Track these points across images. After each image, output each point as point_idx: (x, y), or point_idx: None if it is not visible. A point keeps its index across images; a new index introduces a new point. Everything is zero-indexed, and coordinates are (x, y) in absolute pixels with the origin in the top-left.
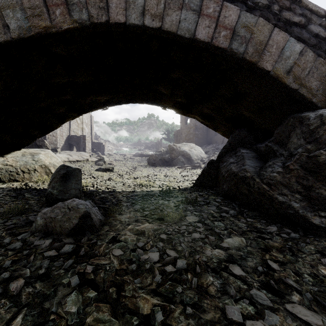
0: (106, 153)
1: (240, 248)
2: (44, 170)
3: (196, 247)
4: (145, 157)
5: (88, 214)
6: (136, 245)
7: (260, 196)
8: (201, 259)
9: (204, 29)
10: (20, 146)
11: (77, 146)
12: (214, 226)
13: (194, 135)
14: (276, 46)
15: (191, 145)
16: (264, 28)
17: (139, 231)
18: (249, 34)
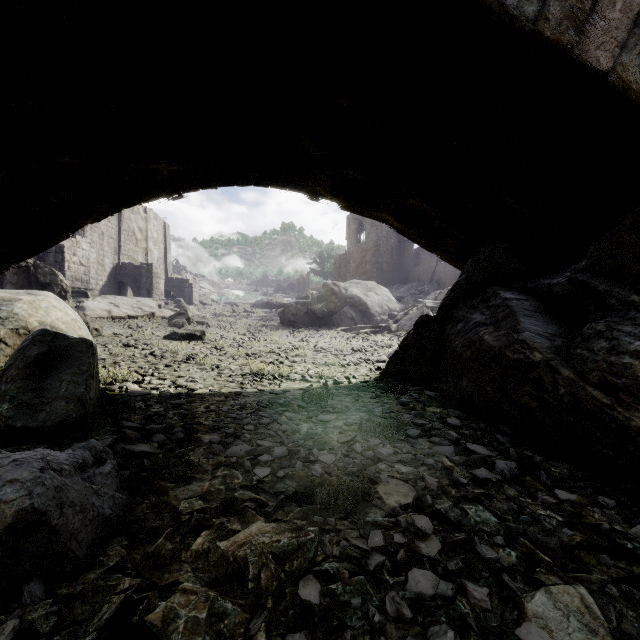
0: (197, 300)
1: None
2: None
3: None
4: (277, 309)
5: (38, 518)
6: None
7: (579, 419)
8: None
9: None
10: None
11: (134, 287)
12: (467, 525)
13: (374, 265)
14: (622, 3)
15: (368, 284)
16: None
17: (229, 561)
18: None
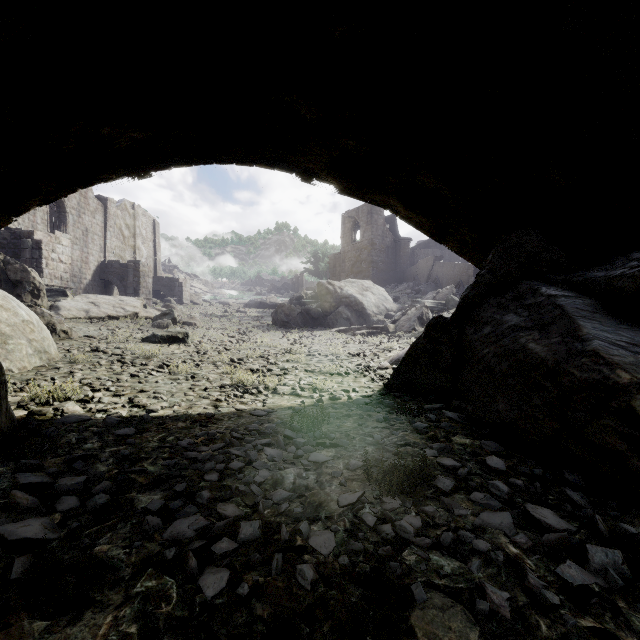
0: (187, 299)
1: None
2: None
3: None
4: (270, 309)
5: None
6: None
7: None
8: None
9: None
10: None
11: (120, 286)
12: None
13: (369, 264)
14: None
15: (364, 284)
16: None
17: None
18: None
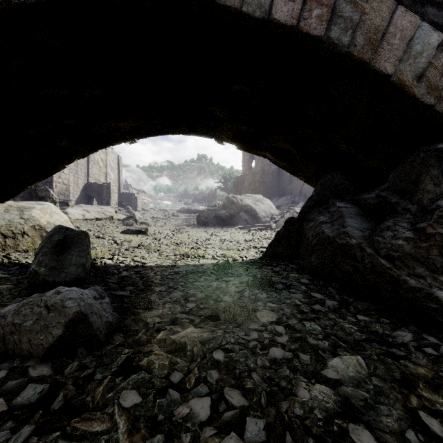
0: (140, 207)
1: (360, 380)
2: (39, 234)
3: (279, 381)
4: (194, 214)
5: (83, 317)
6: (168, 378)
7: (374, 277)
8: (292, 411)
9: (286, 5)
10: (2, 198)
11: (98, 199)
12: (304, 331)
13: (261, 184)
14: (400, 35)
15: (257, 197)
16: (382, 5)
17: (177, 343)
18: (357, 15)
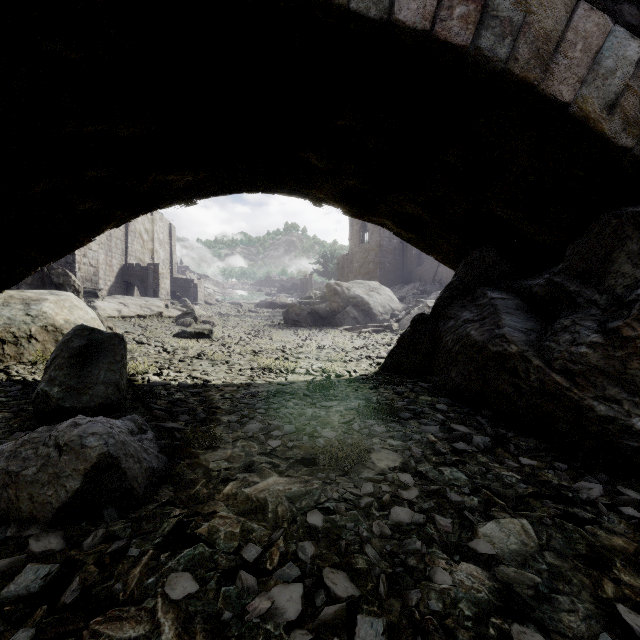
0: (201, 300)
1: (526, 557)
2: (53, 338)
3: (406, 557)
4: (280, 309)
5: (112, 462)
6: (239, 554)
7: (545, 401)
8: (425, 605)
9: None
10: None
11: (141, 287)
12: (442, 481)
13: (377, 265)
14: (583, 44)
15: (371, 284)
16: (556, 0)
17: (253, 500)
18: (520, 16)
